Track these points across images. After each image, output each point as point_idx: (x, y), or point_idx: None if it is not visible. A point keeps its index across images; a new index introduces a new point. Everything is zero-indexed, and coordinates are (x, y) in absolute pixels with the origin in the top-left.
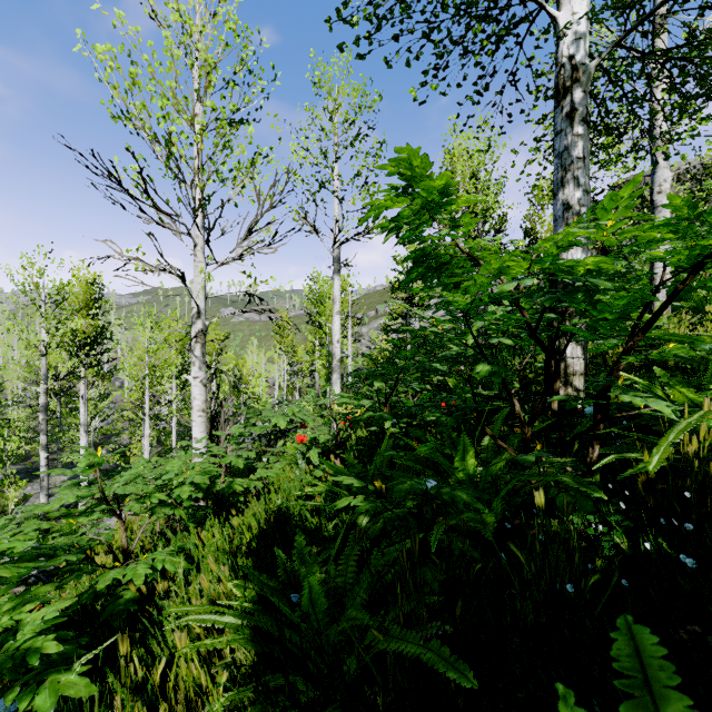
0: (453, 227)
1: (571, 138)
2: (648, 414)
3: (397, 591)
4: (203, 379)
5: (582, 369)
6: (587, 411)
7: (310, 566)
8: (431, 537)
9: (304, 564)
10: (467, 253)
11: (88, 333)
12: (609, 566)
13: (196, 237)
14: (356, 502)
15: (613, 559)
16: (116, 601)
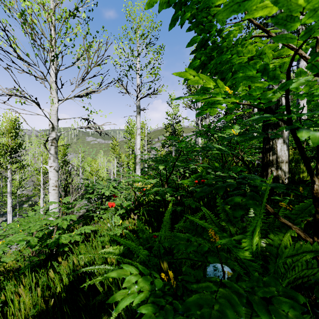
0: None
1: None
2: None
3: None
4: (55, 167)
5: (287, 159)
6: None
7: None
8: None
9: None
10: (258, 24)
11: (11, 146)
12: None
13: (51, 82)
14: (140, 301)
15: None
16: None
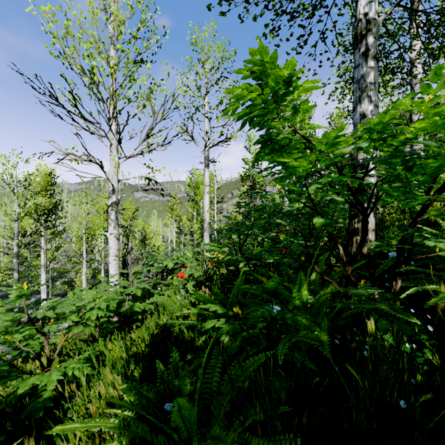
0: (294, 111)
1: (366, 69)
2: (437, 256)
3: (253, 402)
4: (116, 235)
5: (373, 227)
6: (390, 254)
7: (183, 378)
8: (277, 353)
9: (177, 376)
10: (303, 135)
11: (46, 206)
12: (426, 380)
13: (111, 139)
14: (219, 324)
15: (427, 372)
16: (36, 400)
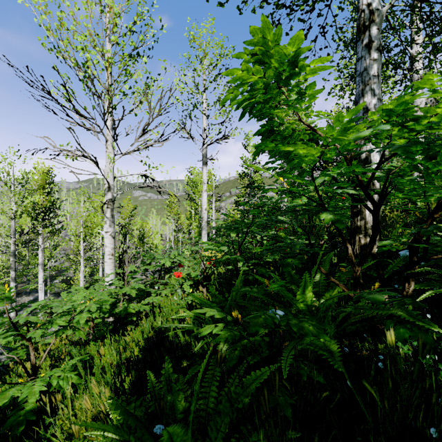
0: (300, 95)
1: (369, 62)
2: None
3: (255, 424)
4: (111, 233)
5: None
6: (402, 253)
7: (175, 394)
8: (281, 363)
9: (170, 392)
10: (308, 125)
11: (44, 205)
12: None
13: (107, 135)
14: (217, 330)
15: None
16: (17, 412)
